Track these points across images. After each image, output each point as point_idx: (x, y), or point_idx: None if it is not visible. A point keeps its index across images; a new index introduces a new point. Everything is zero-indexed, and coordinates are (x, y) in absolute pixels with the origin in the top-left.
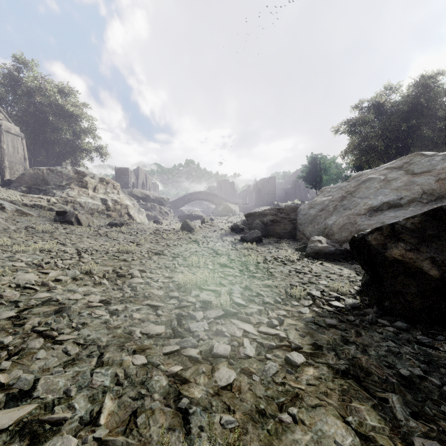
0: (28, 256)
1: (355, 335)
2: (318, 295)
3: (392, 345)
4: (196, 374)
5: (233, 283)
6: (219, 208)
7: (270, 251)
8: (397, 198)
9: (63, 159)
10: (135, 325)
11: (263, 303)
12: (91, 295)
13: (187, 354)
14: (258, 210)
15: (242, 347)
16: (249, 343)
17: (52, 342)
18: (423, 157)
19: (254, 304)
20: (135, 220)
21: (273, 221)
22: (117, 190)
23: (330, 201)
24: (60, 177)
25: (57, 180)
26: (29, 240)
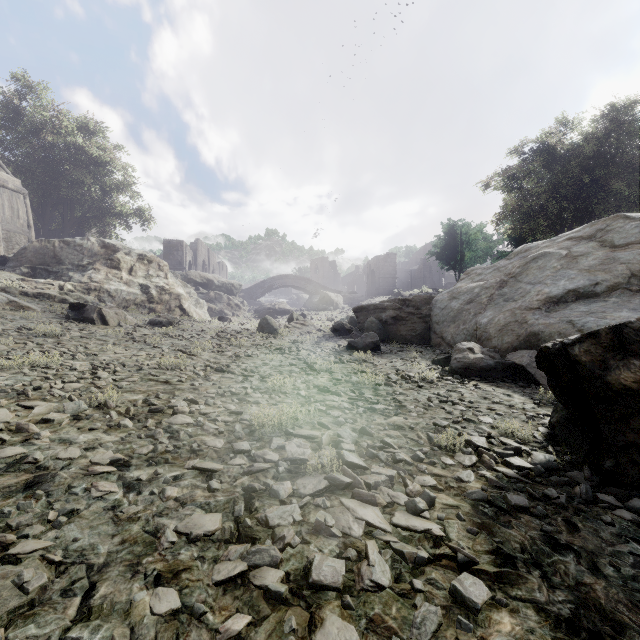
0: (9, 376)
1: (567, 529)
2: (484, 444)
3: (639, 551)
4: (279, 636)
5: (340, 423)
6: (314, 298)
7: (394, 364)
8: (590, 284)
9: (87, 227)
10: (168, 512)
11: (393, 461)
12: (99, 448)
13: (260, 583)
14: (371, 301)
15: (367, 563)
16: (379, 552)
17: (1, 558)
18: (627, 221)
19: (379, 463)
20: (191, 317)
21: (396, 319)
22: (164, 272)
23: (483, 288)
24: (79, 253)
25: (75, 257)
26: (19, 349)
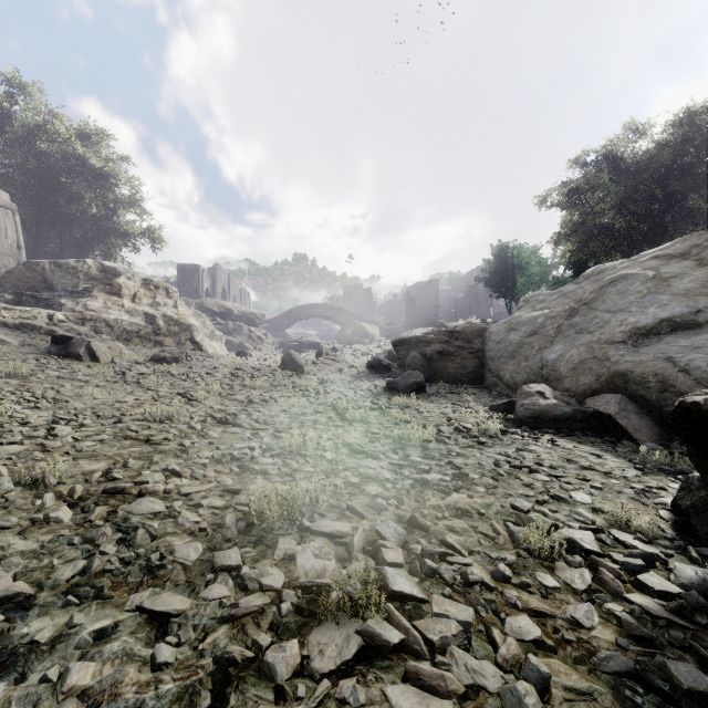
0: None
1: None
2: (593, 543)
3: None
4: None
5: (380, 508)
6: (347, 330)
7: (444, 411)
8: (690, 312)
9: (89, 249)
10: None
11: (464, 583)
12: None
13: None
14: (412, 333)
15: None
16: None
17: None
18: None
19: (442, 586)
20: (204, 351)
21: (442, 354)
22: (173, 300)
23: (548, 317)
24: (73, 277)
25: (68, 282)
26: None
